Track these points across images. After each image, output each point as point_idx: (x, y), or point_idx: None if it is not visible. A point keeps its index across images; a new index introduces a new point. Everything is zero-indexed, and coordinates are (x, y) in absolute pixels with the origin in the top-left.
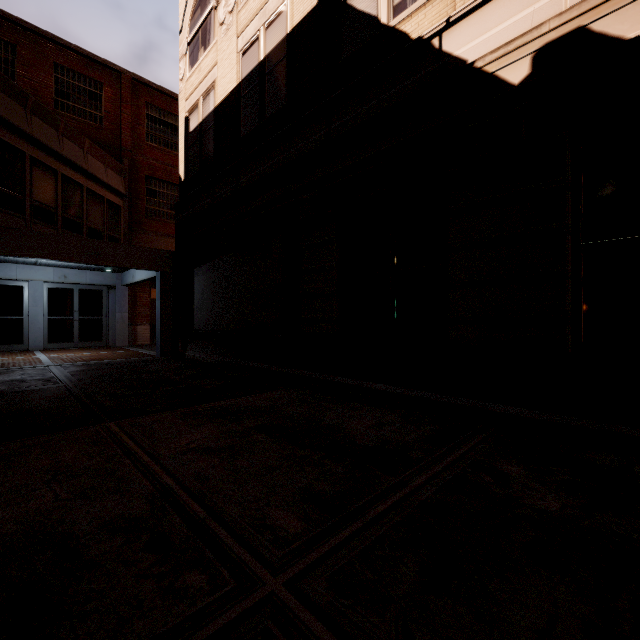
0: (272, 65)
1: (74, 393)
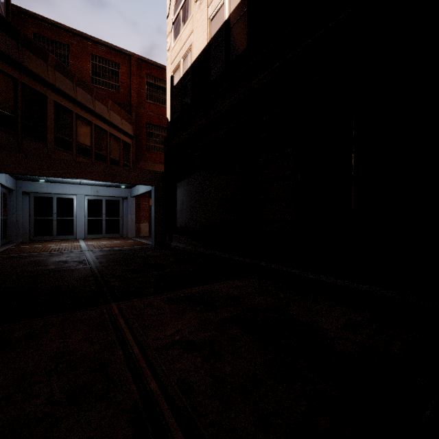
0: (235, 20)
1: (94, 274)
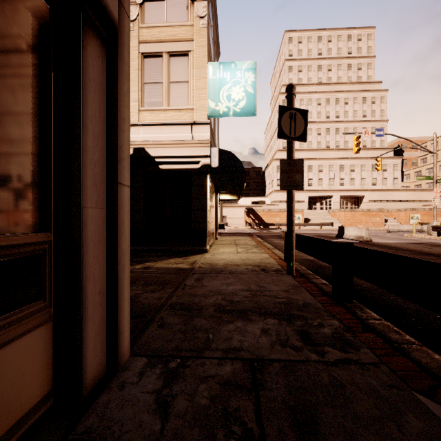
0: None
1: None
